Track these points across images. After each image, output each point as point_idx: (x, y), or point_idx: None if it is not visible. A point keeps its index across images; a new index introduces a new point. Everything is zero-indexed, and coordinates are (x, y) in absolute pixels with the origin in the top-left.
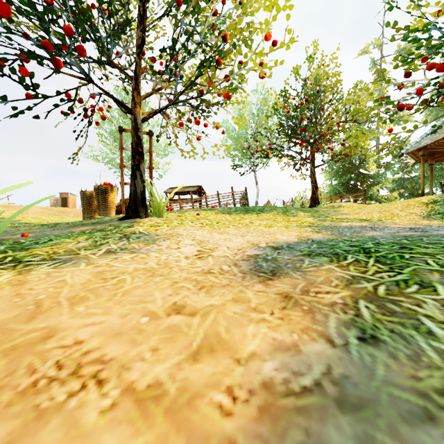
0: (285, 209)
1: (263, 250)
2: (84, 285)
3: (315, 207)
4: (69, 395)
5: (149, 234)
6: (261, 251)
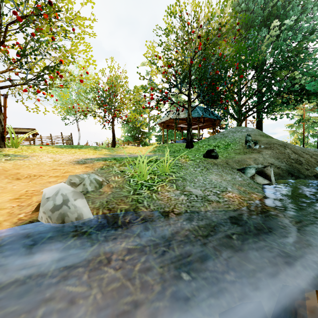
0: (96, 147)
1: (81, 159)
2: (13, 166)
3: (114, 147)
4: (37, 177)
5: (20, 155)
6: (80, 160)
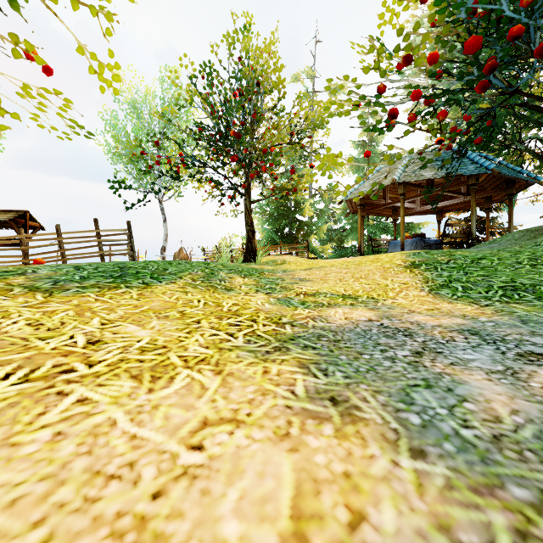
0: (208, 270)
1: None
2: None
3: (252, 263)
4: None
5: None
6: None
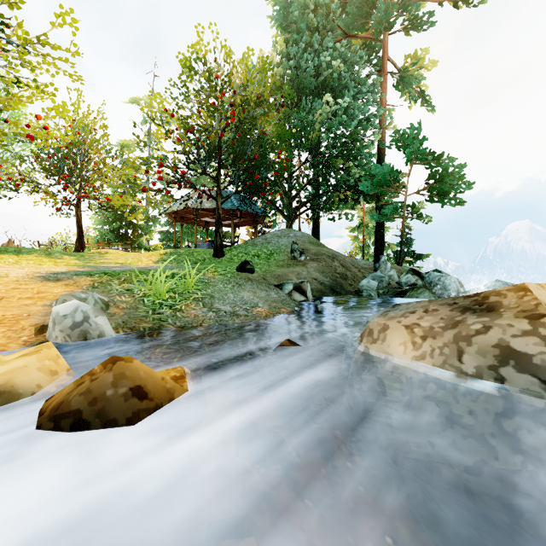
0: (48, 252)
1: (46, 274)
2: None
3: (81, 252)
4: None
5: None
6: (46, 274)
